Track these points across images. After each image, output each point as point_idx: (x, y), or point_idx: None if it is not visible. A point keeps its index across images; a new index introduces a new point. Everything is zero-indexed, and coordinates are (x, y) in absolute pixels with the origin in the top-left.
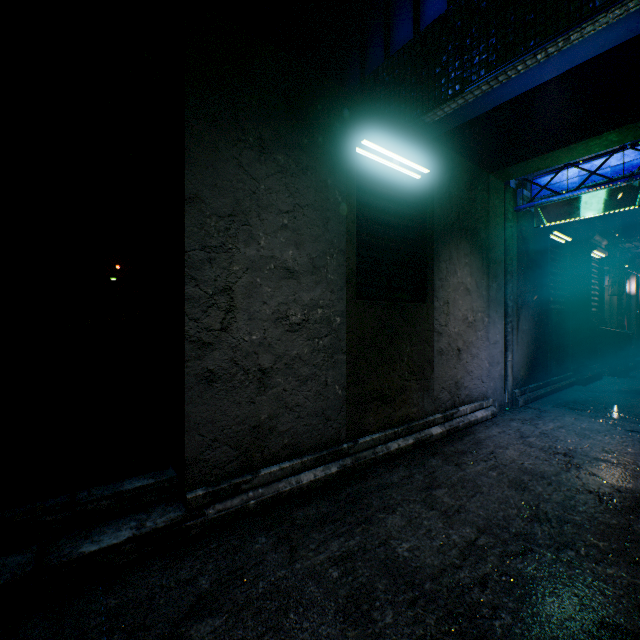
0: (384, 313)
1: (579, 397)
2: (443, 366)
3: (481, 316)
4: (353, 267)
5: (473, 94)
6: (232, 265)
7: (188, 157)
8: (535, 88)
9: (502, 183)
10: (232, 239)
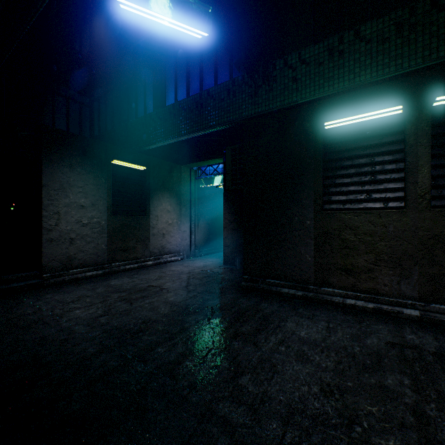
0: (125, 220)
1: None
2: (155, 240)
3: (176, 221)
4: (110, 204)
5: (159, 145)
6: (60, 205)
7: (44, 173)
8: (193, 138)
9: (189, 168)
10: (60, 197)
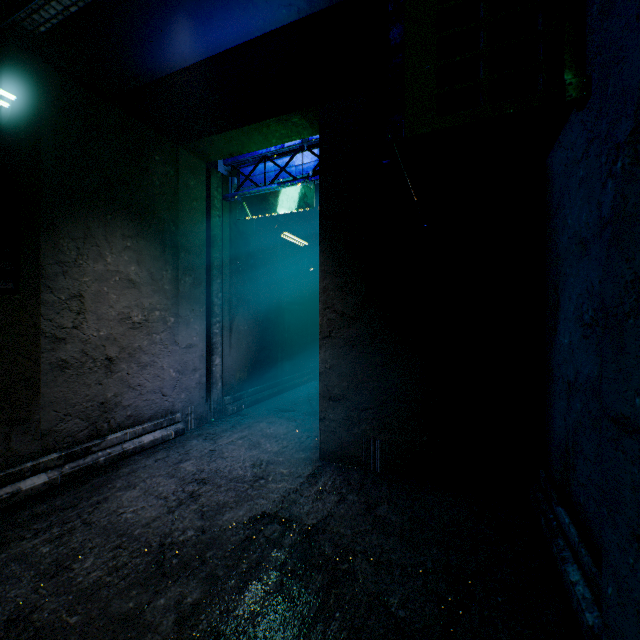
0: None
1: (302, 395)
2: (70, 384)
3: (162, 315)
4: None
5: None
6: None
7: None
8: (216, 56)
9: (204, 163)
10: None
